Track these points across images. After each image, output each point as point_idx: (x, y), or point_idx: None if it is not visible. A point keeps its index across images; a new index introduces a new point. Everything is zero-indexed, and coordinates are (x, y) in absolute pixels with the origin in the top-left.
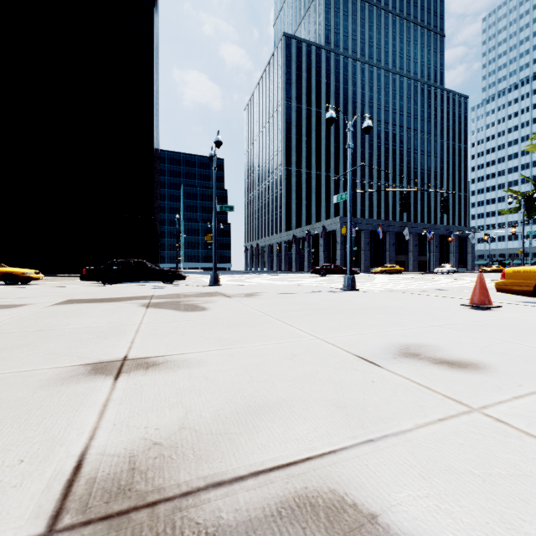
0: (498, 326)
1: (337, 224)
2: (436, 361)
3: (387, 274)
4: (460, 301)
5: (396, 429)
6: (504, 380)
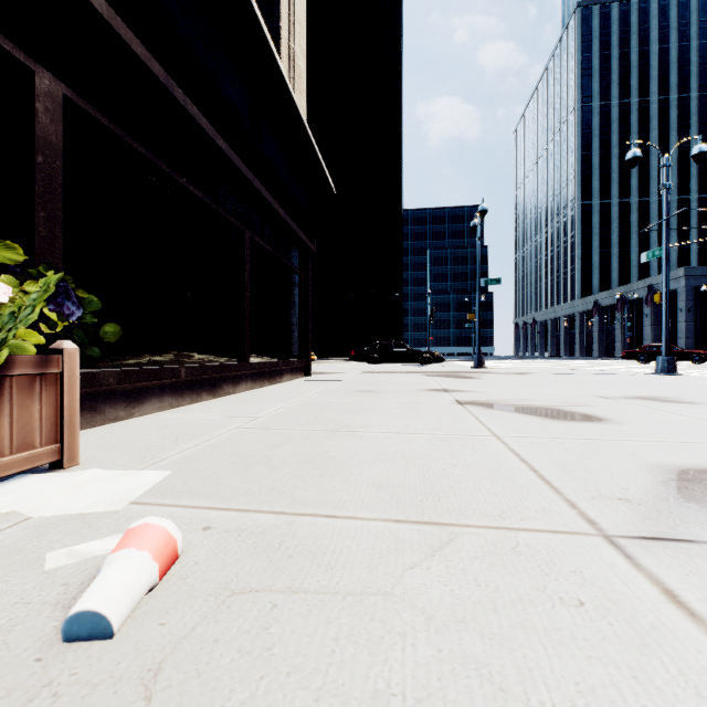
0: None
1: (678, 279)
2: (661, 400)
3: None
4: None
5: (590, 406)
6: (698, 406)
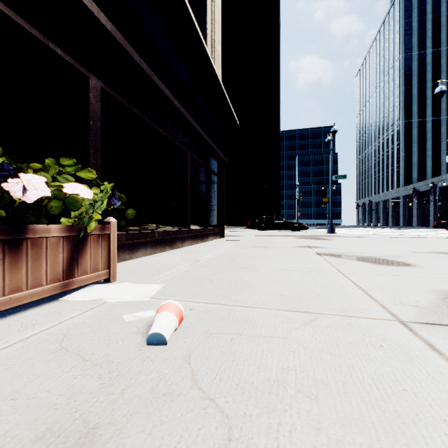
0: None
1: None
2: None
3: None
4: None
5: (404, 257)
6: None
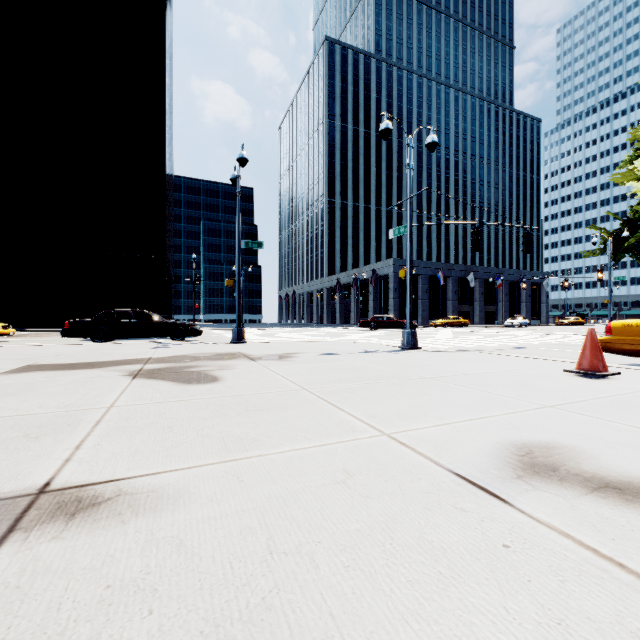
0: (637, 405)
1: (389, 267)
2: (592, 484)
3: (449, 327)
4: (558, 365)
5: None
6: None
